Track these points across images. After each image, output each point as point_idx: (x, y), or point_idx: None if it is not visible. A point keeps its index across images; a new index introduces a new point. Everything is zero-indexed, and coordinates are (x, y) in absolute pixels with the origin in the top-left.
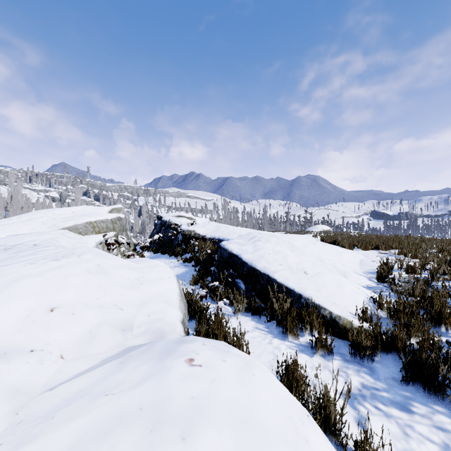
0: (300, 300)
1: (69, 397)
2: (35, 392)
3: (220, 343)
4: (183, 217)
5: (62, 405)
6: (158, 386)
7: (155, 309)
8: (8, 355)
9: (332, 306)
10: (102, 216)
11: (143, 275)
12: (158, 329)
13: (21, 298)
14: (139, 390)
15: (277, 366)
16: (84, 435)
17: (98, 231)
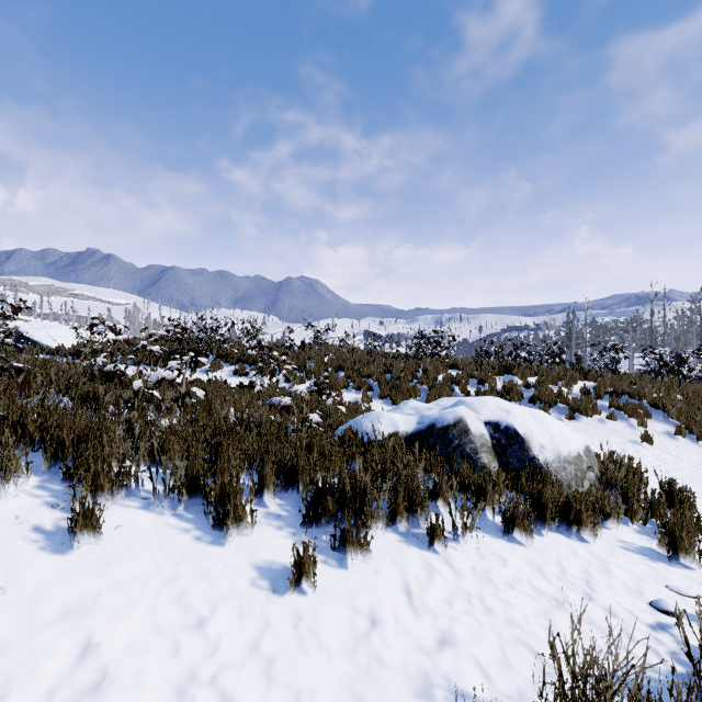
0: (38, 344)
1: None
2: None
3: None
4: (19, 320)
5: None
6: None
7: None
8: None
9: (50, 344)
10: None
11: None
12: None
13: None
14: None
15: None
16: None
17: None
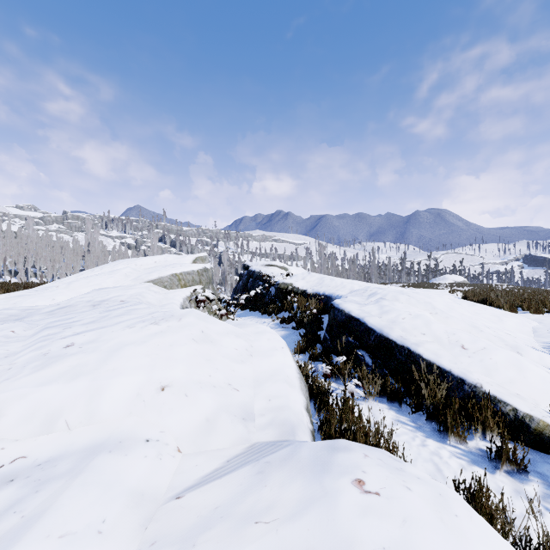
0: (462, 387)
1: (205, 516)
2: (160, 499)
3: (382, 453)
4: (274, 266)
5: (200, 527)
6: (327, 521)
7: (275, 391)
8: (124, 445)
9: (517, 399)
10: (188, 267)
11: (251, 344)
12: (285, 420)
13: (128, 372)
14: (301, 523)
15: (454, 488)
16: None
17: (184, 284)
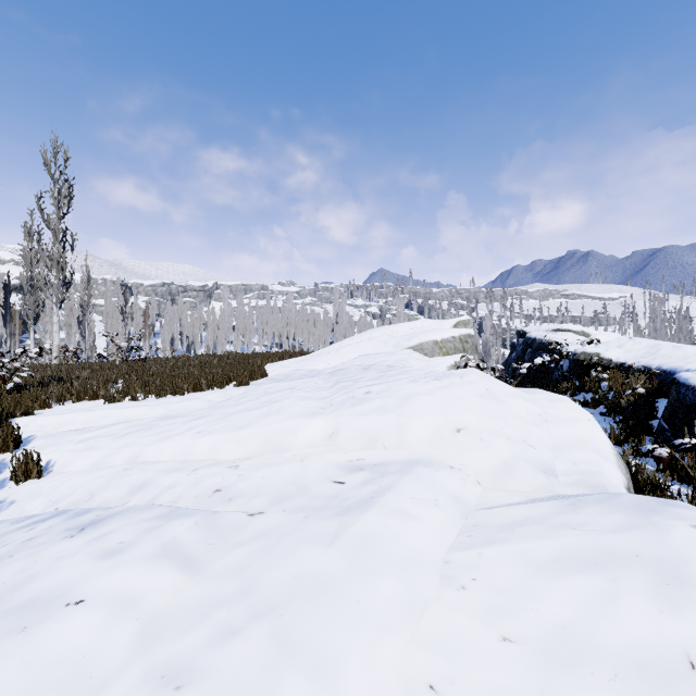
0: None
1: (519, 520)
2: (471, 507)
3: None
4: (566, 331)
5: (515, 524)
6: (655, 540)
7: (581, 457)
8: (434, 465)
9: None
10: (450, 332)
11: (545, 411)
12: (597, 484)
13: (425, 413)
14: (623, 535)
15: None
16: (567, 556)
17: (446, 352)
